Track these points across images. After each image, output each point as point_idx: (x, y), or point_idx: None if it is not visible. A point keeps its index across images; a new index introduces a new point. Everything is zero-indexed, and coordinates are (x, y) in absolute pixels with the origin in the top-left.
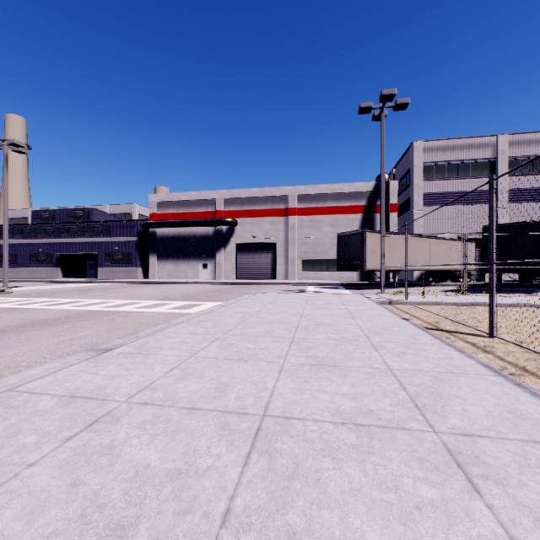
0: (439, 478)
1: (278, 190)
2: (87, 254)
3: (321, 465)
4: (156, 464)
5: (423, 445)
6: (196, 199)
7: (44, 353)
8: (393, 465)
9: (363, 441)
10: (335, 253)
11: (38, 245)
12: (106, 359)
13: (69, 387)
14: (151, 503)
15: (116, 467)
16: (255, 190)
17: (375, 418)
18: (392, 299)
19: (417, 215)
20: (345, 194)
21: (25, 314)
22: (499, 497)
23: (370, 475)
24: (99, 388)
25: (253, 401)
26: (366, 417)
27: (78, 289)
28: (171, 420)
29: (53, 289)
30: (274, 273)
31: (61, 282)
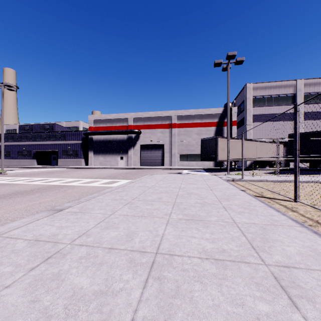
0: (270, 297)
1: (166, 112)
2: (51, 151)
3: (193, 287)
4: (87, 287)
5: (258, 274)
6: (116, 118)
7: (22, 212)
8: (240, 287)
9: (220, 271)
10: (199, 150)
11: (22, 146)
12: (60, 216)
13: (35, 234)
14: (82, 314)
15: (61, 289)
16: (151, 112)
17: (227, 255)
18: (234, 178)
19: (248, 128)
20: (205, 115)
21: (13, 187)
22: (311, 311)
23: (225, 295)
24: (54, 235)
25: (150, 243)
26: (221, 254)
27: (46, 172)
28: (98, 256)
29: (31, 172)
30: (163, 162)
31: (36, 167)
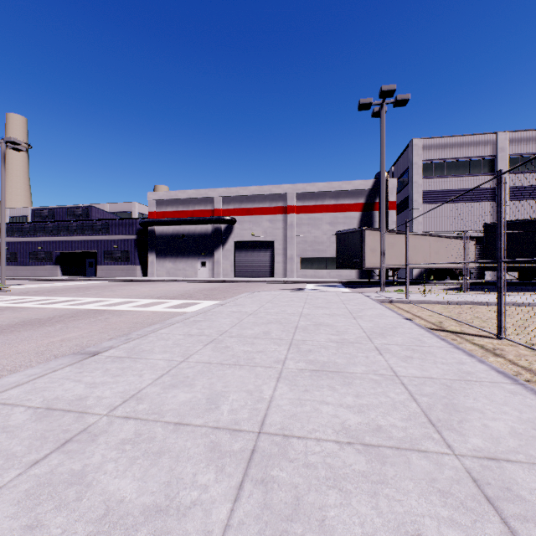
0: (467, 519)
1: (277, 188)
2: (86, 252)
3: (325, 500)
4: (131, 498)
5: (443, 473)
6: (194, 197)
7: (31, 356)
8: (411, 500)
9: (373, 467)
10: (334, 251)
11: (37, 244)
12: (92, 364)
13: (47, 397)
14: None
15: (83, 503)
16: (253, 188)
17: (385, 437)
18: (393, 298)
19: (416, 213)
20: (344, 192)
21: (19, 313)
22: None
23: (385, 514)
24: (80, 398)
25: (248, 414)
26: (375, 435)
27: (76, 288)
28: (155, 439)
29: (51, 287)
30: (273, 271)
31: (59, 280)
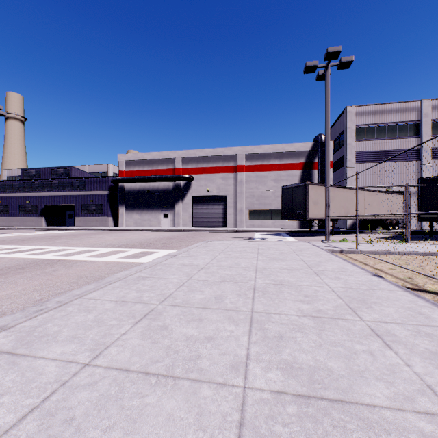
0: None
1: (229, 150)
2: (66, 205)
3: None
4: None
5: None
6: (158, 158)
7: None
8: None
9: None
10: (278, 204)
11: (25, 198)
12: None
13: None
14: None
15: None
16: (208, 150)
17: None
18: (343, 248)
19: (350, 171)
20: (286, 153)
21: None
22: None
23: None
24: None
25: None
26: None
27: (51, 236)
28: None
29: (29, 236)
30: (225, 222)
31: (42, 229)
